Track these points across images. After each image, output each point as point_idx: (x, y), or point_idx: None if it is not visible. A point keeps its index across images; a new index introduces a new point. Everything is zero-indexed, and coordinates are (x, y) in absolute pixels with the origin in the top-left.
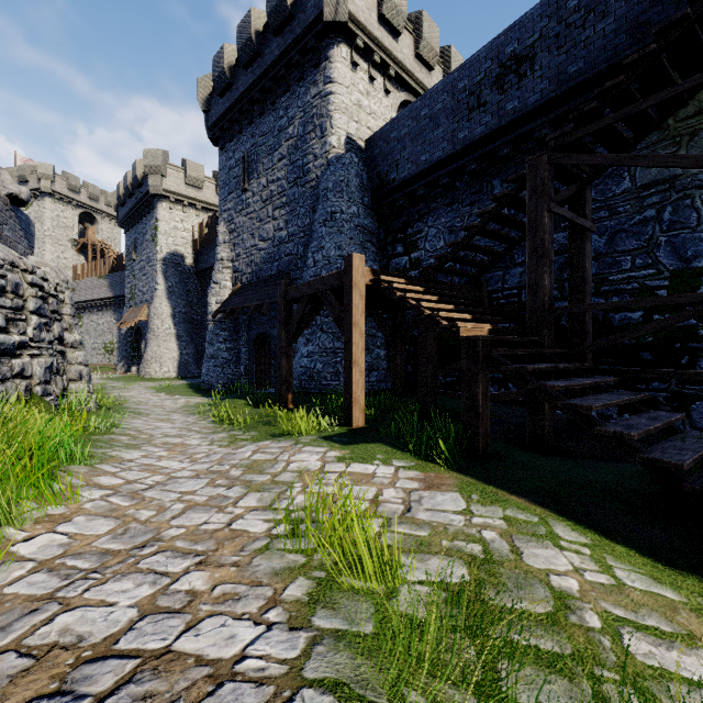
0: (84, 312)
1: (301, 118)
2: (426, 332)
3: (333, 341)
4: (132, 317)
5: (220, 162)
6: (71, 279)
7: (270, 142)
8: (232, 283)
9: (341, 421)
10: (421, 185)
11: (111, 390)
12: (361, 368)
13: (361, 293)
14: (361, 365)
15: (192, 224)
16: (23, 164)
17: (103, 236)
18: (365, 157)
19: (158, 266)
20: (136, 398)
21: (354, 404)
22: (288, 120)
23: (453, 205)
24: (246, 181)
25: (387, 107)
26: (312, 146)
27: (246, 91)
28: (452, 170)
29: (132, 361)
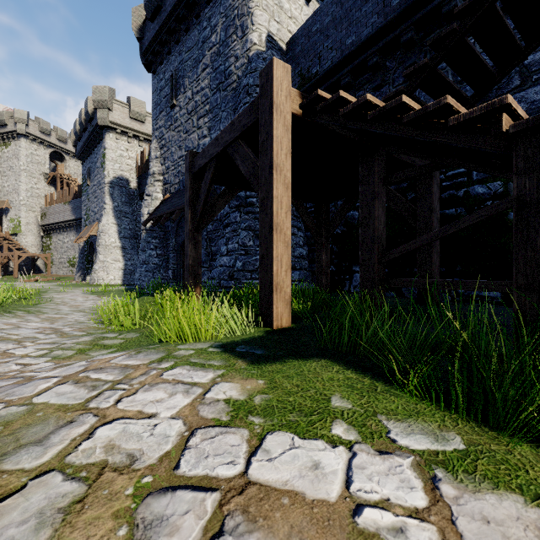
0: (53, 233)
1: (223, 23)
2: (372, 200)
3: (253, 238)
4: (85, 234)
5: (152, 85)
6: (43, 206)
7: (195, 55)
8: (162, 195)
9: (256, 319)
10: (346, 71)
11: (49, 293)
12: (286, 237)
13: (286, 123)
14: (286, 232)
15: (136, 153)
16: (2, 110)
17: (71, 172)
18: (286, 59)
19: (106, 188)
20: (63, 299)
21: (275, 292)
22: (211, 29)
23: (382, 88)
24: (174, 97)
25: (307, 15)
26: (233, 48)
27: (173, 9)
28: (382, 46)
29: (87, 272)
